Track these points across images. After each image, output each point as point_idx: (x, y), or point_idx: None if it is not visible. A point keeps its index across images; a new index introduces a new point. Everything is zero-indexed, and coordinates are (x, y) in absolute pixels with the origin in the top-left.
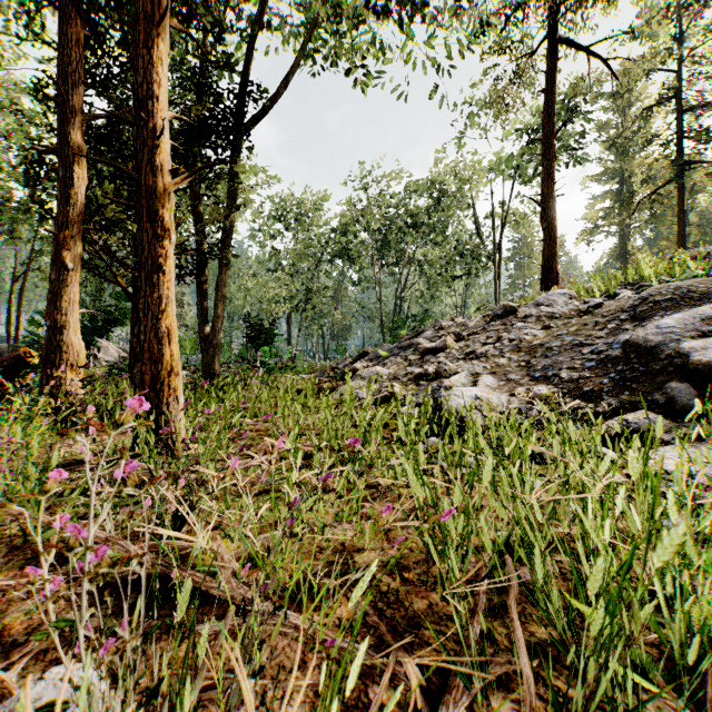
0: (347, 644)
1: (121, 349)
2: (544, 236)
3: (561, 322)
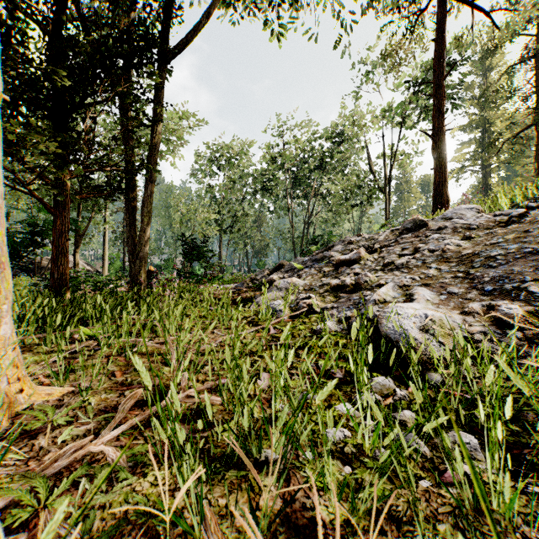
0: None
1: (86, 264)
2: (435, 165)
3: (481, 232)
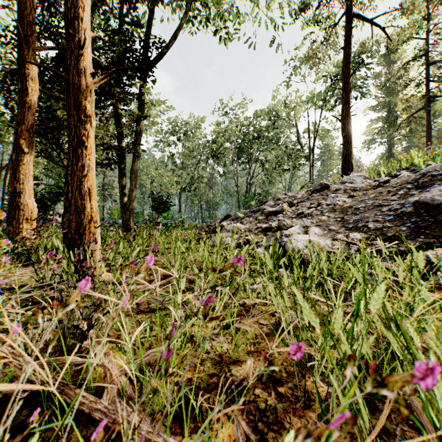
0: None
1: None
2: (343, 141)
3: (361, 192)
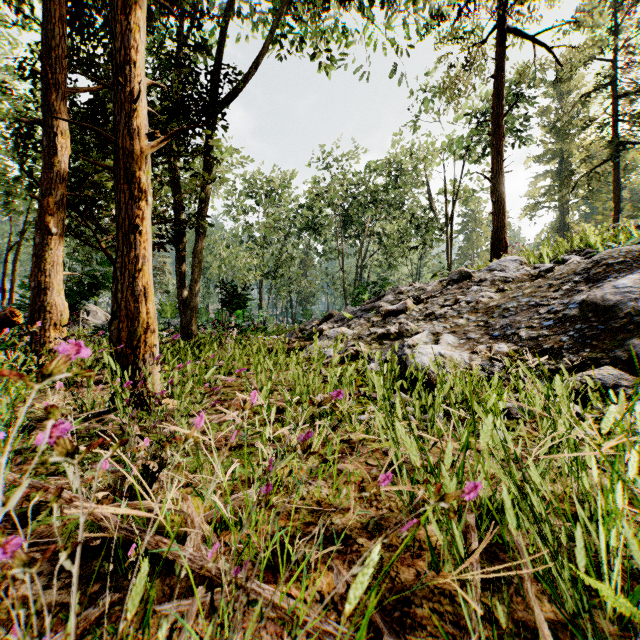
0: (331, 626)
1: (109, 313)
2: (494, 209)
3: (514, 285)
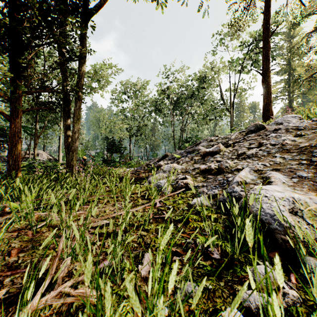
0: None
1: (49, 155)
2: (264, 92)
3: (307, 131)
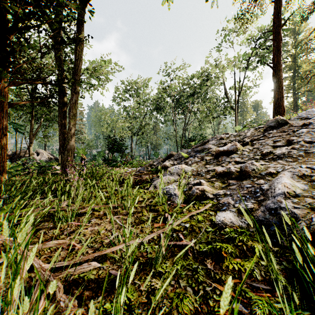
0: None
1: (50, 154)
2: (275, 86)
3: None
